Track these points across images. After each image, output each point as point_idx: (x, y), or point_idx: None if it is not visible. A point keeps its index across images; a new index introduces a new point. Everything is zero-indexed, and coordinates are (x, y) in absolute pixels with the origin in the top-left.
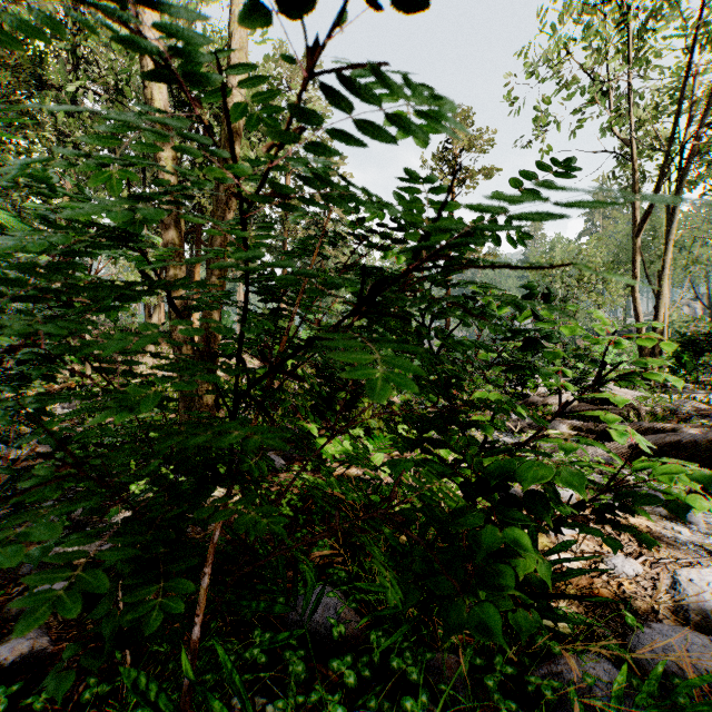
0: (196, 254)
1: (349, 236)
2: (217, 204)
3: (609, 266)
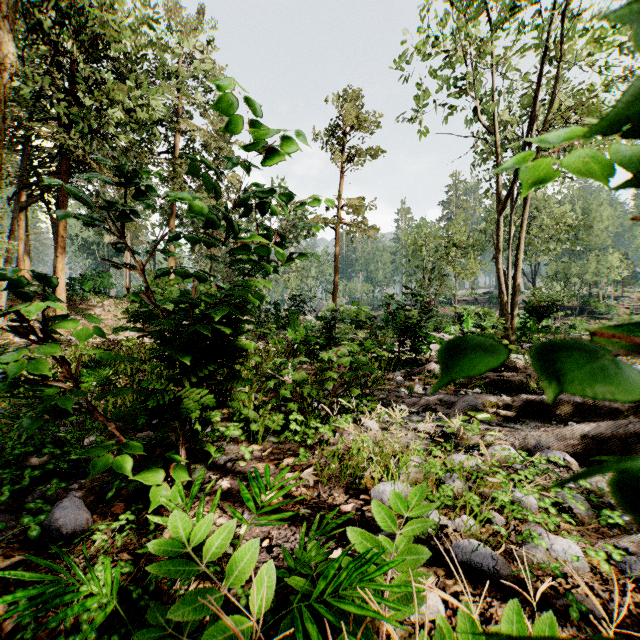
0: (61, 204)
1: None
2: None
3: (468, 243)
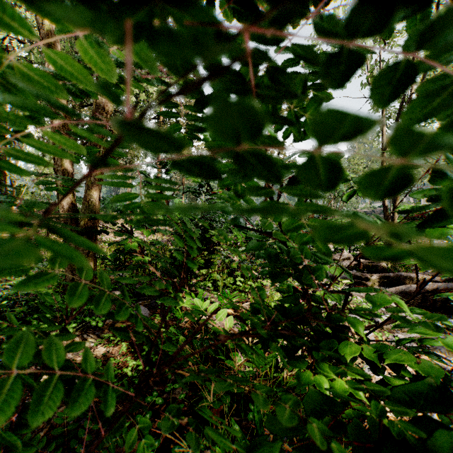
0: None
1: (202, 148)
2: (96, 108)
3: (364, 171)
